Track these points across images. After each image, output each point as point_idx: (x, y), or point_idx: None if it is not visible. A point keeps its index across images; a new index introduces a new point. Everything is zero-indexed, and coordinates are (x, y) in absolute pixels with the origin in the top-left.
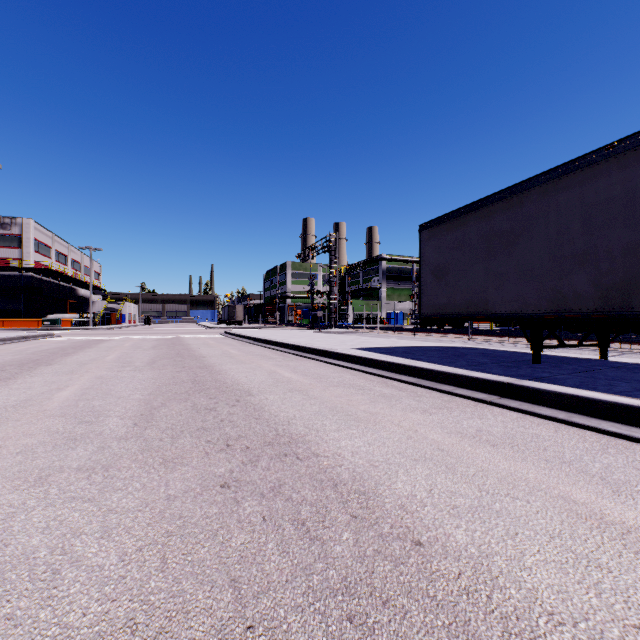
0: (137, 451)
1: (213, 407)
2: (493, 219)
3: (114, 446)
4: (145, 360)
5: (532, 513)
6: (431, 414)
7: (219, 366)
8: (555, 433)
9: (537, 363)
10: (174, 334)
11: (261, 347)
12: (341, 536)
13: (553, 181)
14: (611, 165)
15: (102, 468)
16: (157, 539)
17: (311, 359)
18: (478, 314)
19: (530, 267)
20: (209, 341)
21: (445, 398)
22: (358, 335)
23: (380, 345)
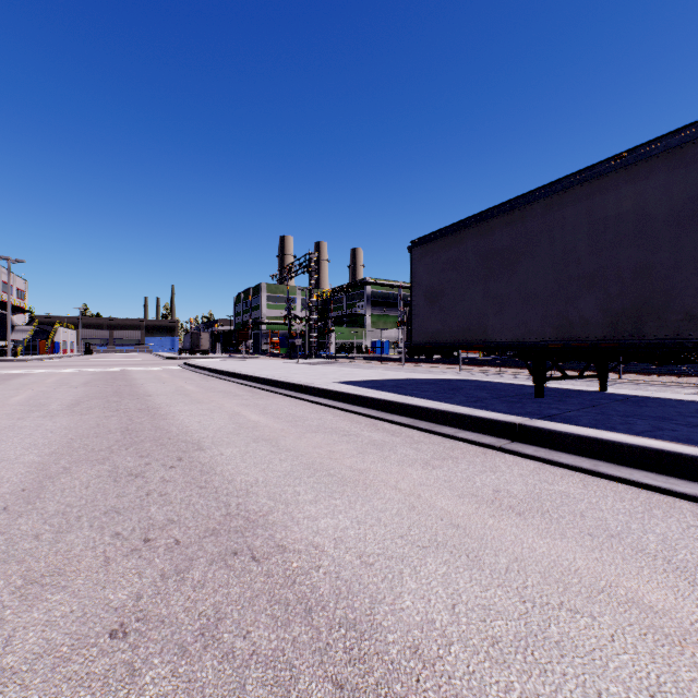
0: None
1: (141, 471)
2: (493, 236)
3: None
4: (66, 401)
5: (606, 641)
6: (434, 468)
7: (166, 408)
8: (585, 489)
9: (540, 397)
10: (119, 366)
11: (226, 381)
12: None
13: (558, 194)
14: (621, 177)
15: None
16: None
17: (286, 396)
18: (476, 342)
19: (533, 290)
20: (162, 375)
21: (447, 444)
22: (341, 366)
23: (366, 378)
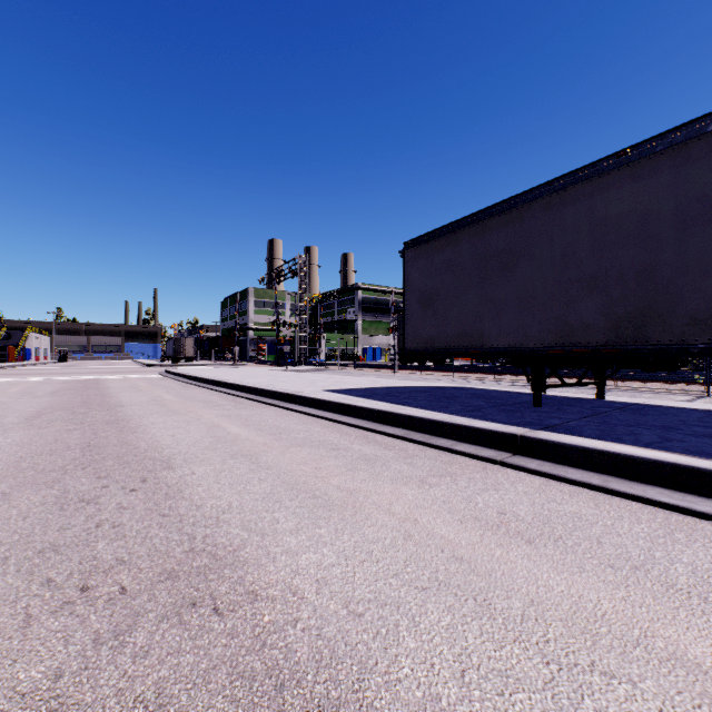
0: None
1: (95, 496)
2: (489, 236)
3: None
4: (26, 413)
5: None
6: (432, 487)
7: (138, 419)
8: (597, 509)
9: (539, 406)
10: (95, 374)
11: (208, 390)
12: None
13: (558, 193)
14: (623, 175)
15: None
16: None
17: (271, 405)
18: (472, 348)
19: (532, 293)
20: (140, 383)
21: (444, 458)
22: (332, 373)
23: (357, 386)
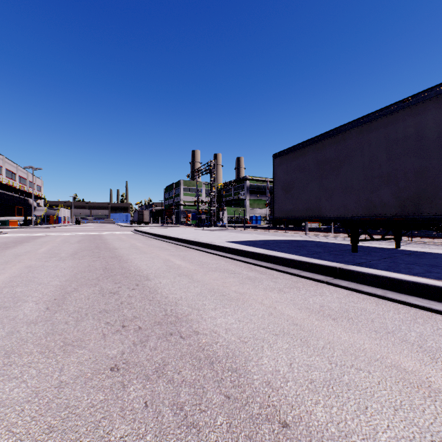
0: (42, 335)
1: (116, 291)
2: (325, 150)
3: (22, 331)
4: (69, 252)
5: (375, 384)
6: (285, 293)
7: (126, 256)
8: (377, 306)
9: (355, 252)
10: (97, 231)
11: (160, 241)
12: (216, 421)
13: (366, 124)
14: (407, 113)
15: (5, 354)
16: (37, 437)
17: (196, 250)
18: (314, 217)
19: (350, 184)
20: (122, 236)
21: (294, 279)
22: (230, 232)
23: (246, 239)
